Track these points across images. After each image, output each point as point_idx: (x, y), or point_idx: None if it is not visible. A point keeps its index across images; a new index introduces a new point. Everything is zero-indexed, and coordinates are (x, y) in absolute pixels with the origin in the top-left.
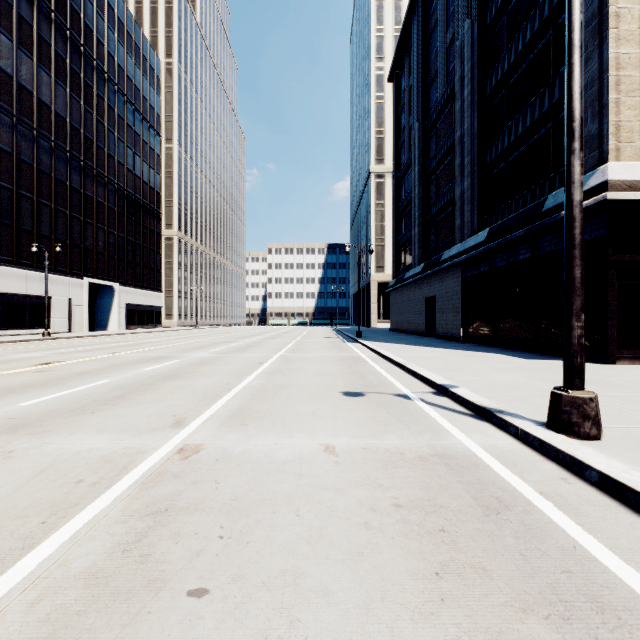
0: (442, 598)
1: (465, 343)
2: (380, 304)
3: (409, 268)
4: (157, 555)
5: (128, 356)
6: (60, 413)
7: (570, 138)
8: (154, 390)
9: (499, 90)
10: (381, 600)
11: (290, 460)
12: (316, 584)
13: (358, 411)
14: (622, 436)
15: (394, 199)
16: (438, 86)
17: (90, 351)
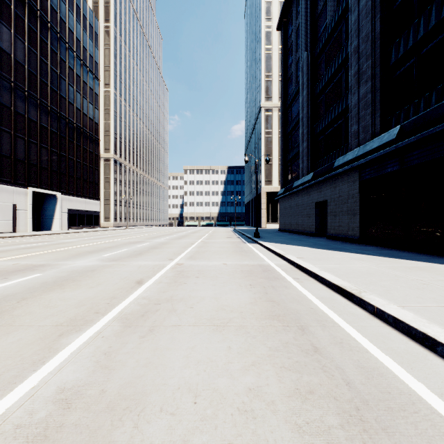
0: None
1: (366, 245)
2: (268, 210)
3: (296, 179)
4: None
5: None
6: None
7: None
8: None
9: None
10: None
11: None
12: None
13: None
14: None
15: (282, 124)
16: (327, 14)
17: None
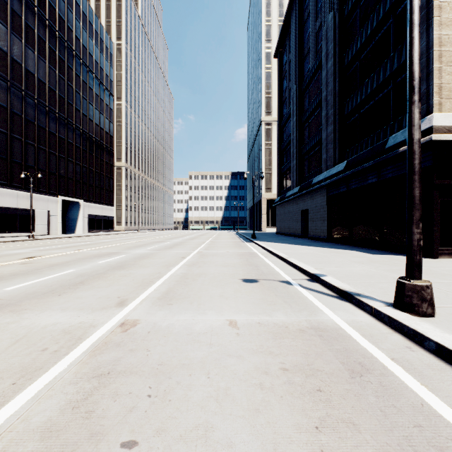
0: (322, 449)
1: (329, 243)
2: (268, 215)
3: (289, 189)
4: (99, 411)
5: (88, 252)
6: (35, 295)
7: (411, 92)
8: (105, 278)
9: (354, 62)
10: (273, 451)
11: (203, 332)
12: (222, 437)
13: (253, 294)
14: (450, 314)
15: (278, 140)
16: (310, 60)
17: (61, 248)
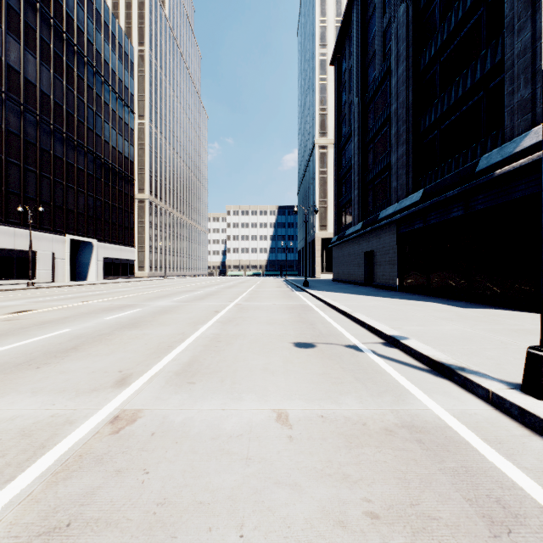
0: None
1: (401, 292)
2: (323, 258)
3: (349, 226)
4: None
5: (96, 304)
6: (4, 368)
7: None
8: (109, 340)
9: (432, 65)
10: None
11: (237, 434)
12: None
13: (310, 365)
14: None
15: (336, 166)
16: (375, 66)
17: (64, 300)
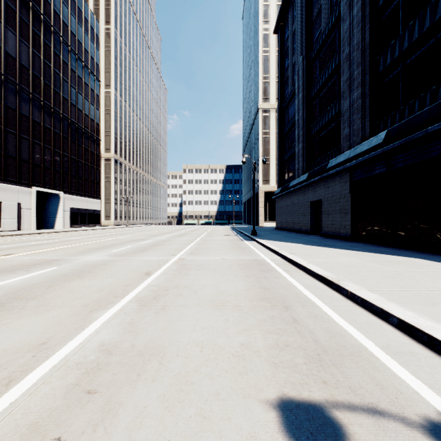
0: None
1: (356, 242)
2: (266, 208)
3: (292, 178)
4: None
5: (11, 260)
6: None
7: None
8: None
9: None
10: None
11: None
12: None
13: None
14: None
15: (279, 125)
16: (321, 20)
17: None
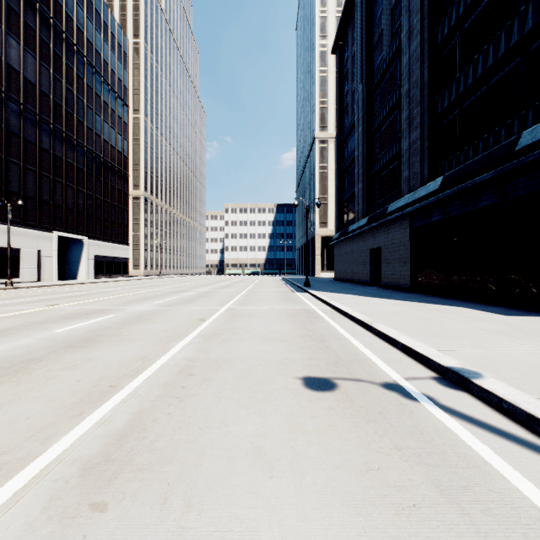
0: None
1: (415, 293)
2: (323, 256)
3: (352, 222)
4: None
5: (63, 309)
6: None
7: None
8: (28, 373)
9: (452, 37)
10: None
11: None
12: None
13: (338, 441)
14: None
15: (337, 160)
16: (382, 47)
17: (31, 303)
